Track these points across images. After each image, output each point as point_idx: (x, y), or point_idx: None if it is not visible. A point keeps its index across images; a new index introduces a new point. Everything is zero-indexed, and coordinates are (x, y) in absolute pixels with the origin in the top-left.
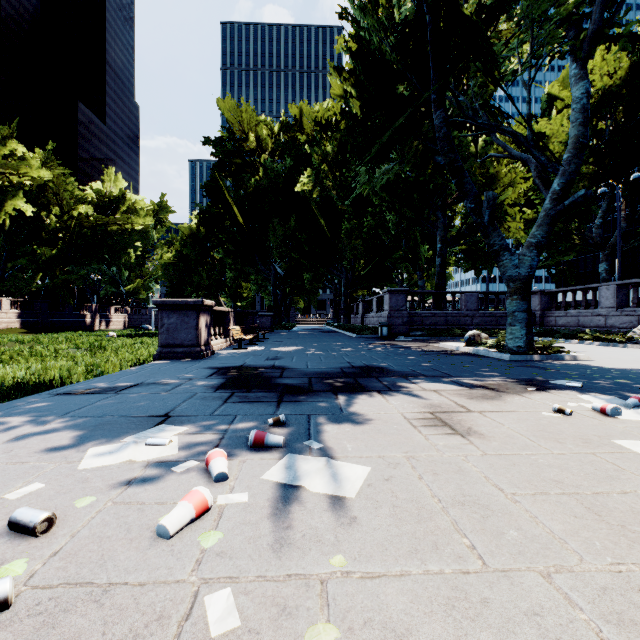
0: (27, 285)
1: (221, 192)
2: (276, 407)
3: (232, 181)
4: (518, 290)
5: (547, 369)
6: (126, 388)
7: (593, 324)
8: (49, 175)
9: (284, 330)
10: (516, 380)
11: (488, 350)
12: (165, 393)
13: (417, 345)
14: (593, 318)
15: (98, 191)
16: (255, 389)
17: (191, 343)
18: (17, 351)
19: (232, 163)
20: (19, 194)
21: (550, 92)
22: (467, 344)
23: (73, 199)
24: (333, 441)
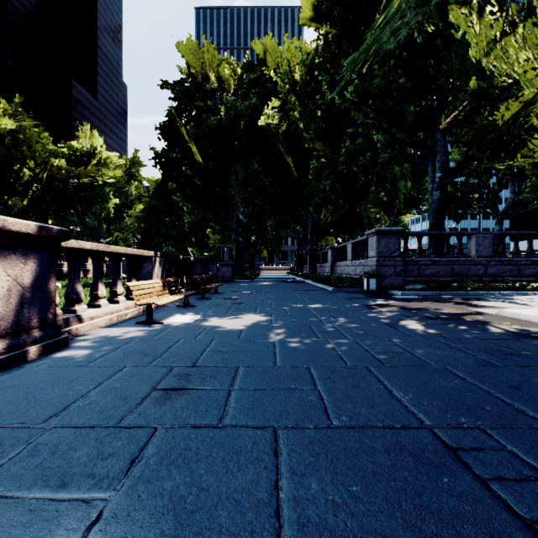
0: None
1: (180, 133)
2: None
3: (193, 125)
4: None
5: None
6: None
7: None
8: (11, 123)
9: (246, 280)
10: None
11: None
12: None
13: (454, 311)
14: None
15: (70, 145)
16: None
17: None
18: None
19: (193, 106)
20: None
21: None
22: None
23: (47, 153)
24: None
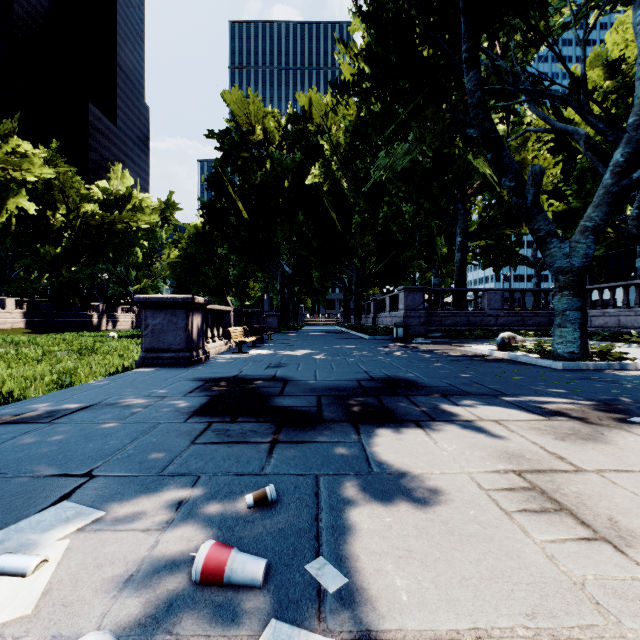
0: (33, 285)
1: (226, 187)
2: (266, 456)
3: (238, 176)
4: (570, 284)
5: (624, 383)
6: (69, 413)
7: (637, 325)
8: (52, 172)
9: (292, 331)
10: (599, 402)
11: (528, 355)
12: (116, 423)
13: (440, 348)
14: (637, 318)
15: (104, 189)
16: (243, 416)
17: (180, 347)
18: (1, 354)
19: (238, 157)
20: (22, 191)
21: (577, 75)
22: (500, 348)
23: (79, 197)
24: (365, 563)
